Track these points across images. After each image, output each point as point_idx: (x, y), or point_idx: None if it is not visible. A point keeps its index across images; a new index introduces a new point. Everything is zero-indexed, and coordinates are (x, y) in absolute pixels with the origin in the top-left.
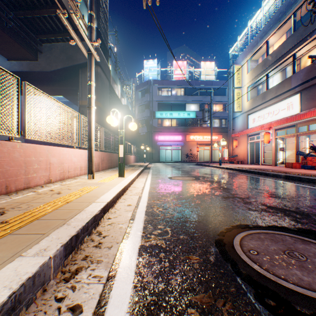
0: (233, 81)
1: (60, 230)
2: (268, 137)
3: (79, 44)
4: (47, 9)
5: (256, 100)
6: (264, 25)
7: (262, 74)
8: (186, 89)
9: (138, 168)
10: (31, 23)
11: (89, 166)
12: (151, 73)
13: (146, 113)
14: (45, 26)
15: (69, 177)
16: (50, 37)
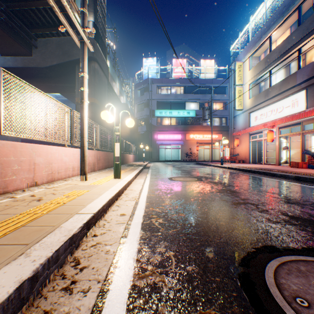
0: (235, 78)
1: (9, 269)
2: (272, 135)
3: (69, 30)
4: (41, 0)
5: (258, 98)
6: (267, 20)
7: (265, 70)
8: (186, 87)
9: (136, 168)
10: (25, 17)
11: (81, 166)
12: (150, 71)
13: (146, 112)
14: (40, 20)
15: (59, 178)
16: (45, 32)
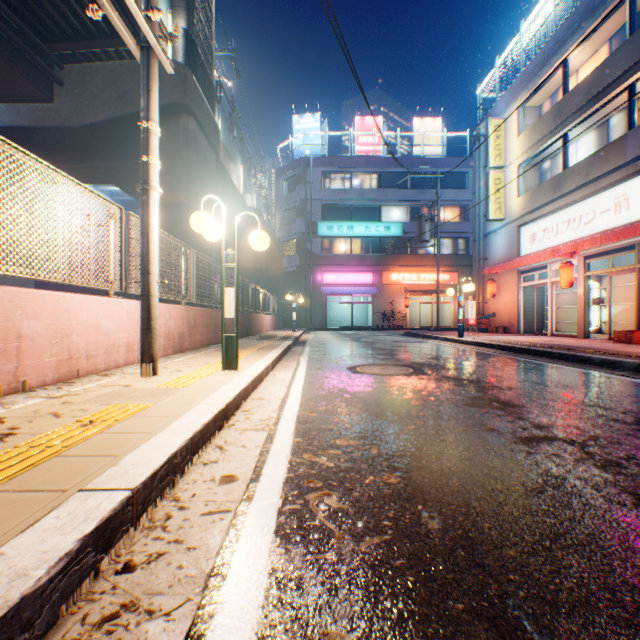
0: (487, 154)
1: None
2: (570, 273)
3: (112, 15)
4: None
5: (539, 194)
6: (559, 27)
7: (553, 134)
8: (382, 175)
9: (278, 344)
10: (36, 16)
11: (143, 341)
12: (308, 142)
13: (299, 227)
14: (68, 23)
15: (89, 370)
16: (79, 49)
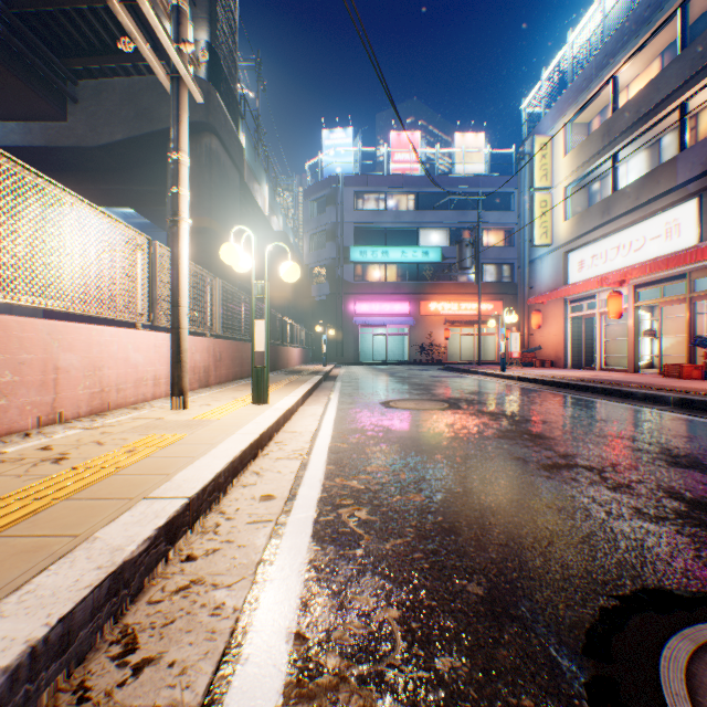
0: (532, 174)
1: None
2: (619, 303)
3: (144, 48)
4: None
5: (587, 218)
6: (608, 39)
7: (602, 154)
8: (420, 196)
9: (307, 379)
10: (50, 30)
11: (172, 374)
12: (339, 159)
13: (329, 252)
14: (84, 37)
15: (119, 403)
16: (95, 64)
